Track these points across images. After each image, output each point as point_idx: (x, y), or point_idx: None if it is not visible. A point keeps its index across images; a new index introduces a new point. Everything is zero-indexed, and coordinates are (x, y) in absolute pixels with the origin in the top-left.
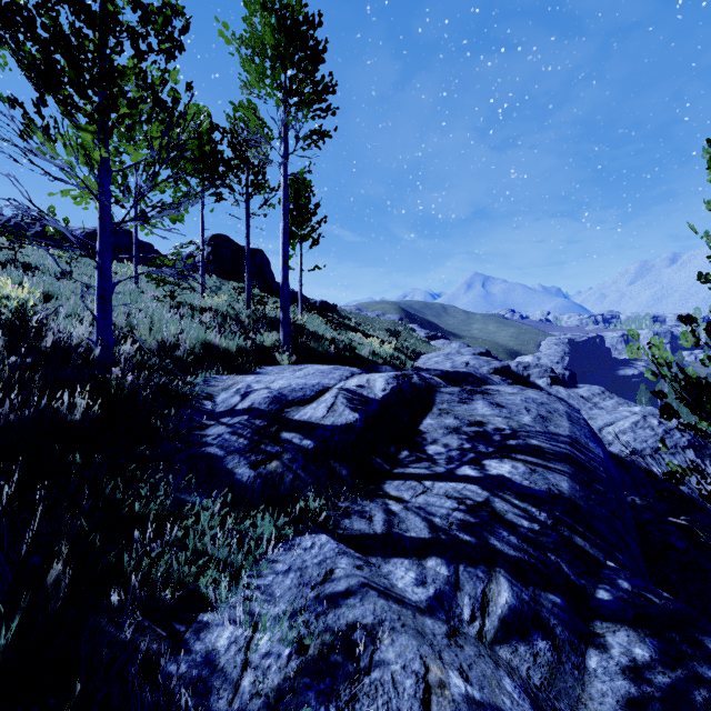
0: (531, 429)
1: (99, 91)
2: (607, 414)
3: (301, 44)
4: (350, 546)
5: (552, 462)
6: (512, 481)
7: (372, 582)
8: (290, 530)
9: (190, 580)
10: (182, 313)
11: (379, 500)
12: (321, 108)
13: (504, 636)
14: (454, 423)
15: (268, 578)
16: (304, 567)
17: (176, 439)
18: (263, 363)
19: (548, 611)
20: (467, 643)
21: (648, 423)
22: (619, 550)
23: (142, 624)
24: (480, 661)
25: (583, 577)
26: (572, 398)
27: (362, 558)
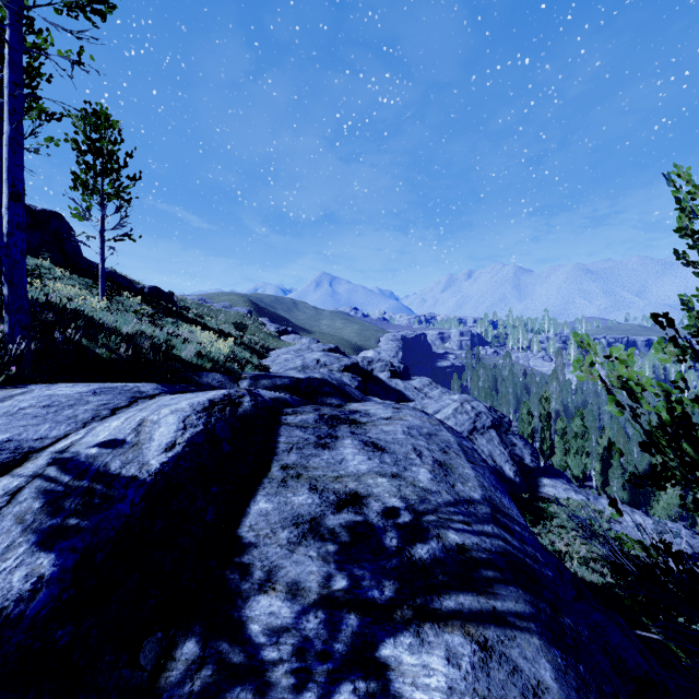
0: (438, 500)
1: None
2: (435, 403)
3: None
4: None
5: (499, 593)
6: None
7: None
8: None
9: None
10: None
11: None
12: None
13: None
14: (311, 505)
15: None
16: None
17: None
18: None
19: None
20: None
21: (464, 409)
22: None
23: None
24: None
25: None
26: (408, 389)
27: None
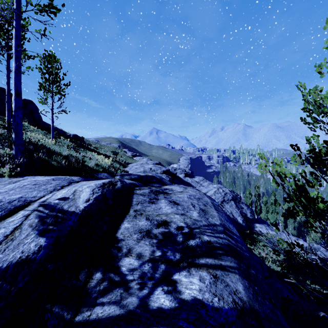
0: (200, 224)
1: None
2: (205, 188)
3: None
4: None
5: (223, 259)
6: (205, 306)
7: None
8: None
9: None
10: None
11: None
12: None
13: None
14: (146, 225)
15: None
16: None
17: None
18: None
19: None
20: None
21: (219, 191)
22: None
23: None
24: None
25: None
26: (193, 182)
27: None
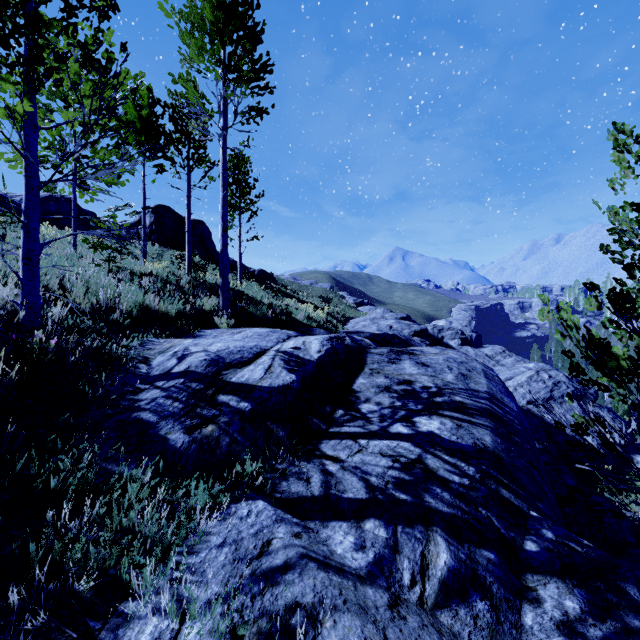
0: (454, 386)
1: (25, 44)
2: (507, 370)
3: (240, 23)
4: (288, 510)
5: (475, 417)
6: (442, 437)
7: (311, 552)
8: (225, 498)
9: (111, 564)
10: (121, 278)
11: (316, 460)
12: (259, 85)
13: (445, 599)
14: (385, 382)
15: (200, 554)
16: (240, 539)
17: (105, 405)
18: (203, 327)
19: (483, 569)
20: (409, 613)
21: (540, 377)
22: (539, 499)
23: (48, 626)
24: (424, 633)
25: (512, 529)
26: (479, 356)
27: (300, 523)
